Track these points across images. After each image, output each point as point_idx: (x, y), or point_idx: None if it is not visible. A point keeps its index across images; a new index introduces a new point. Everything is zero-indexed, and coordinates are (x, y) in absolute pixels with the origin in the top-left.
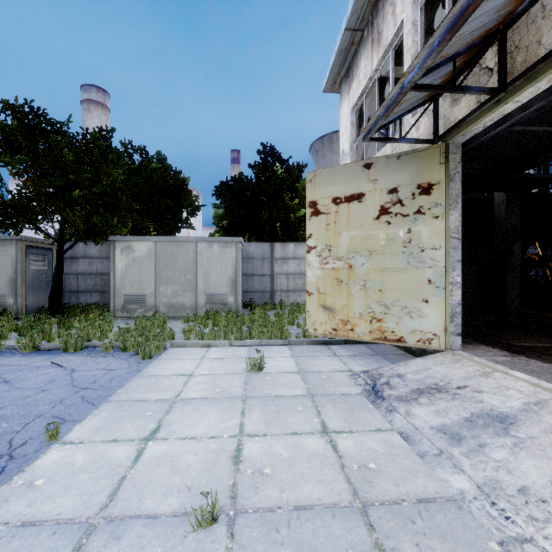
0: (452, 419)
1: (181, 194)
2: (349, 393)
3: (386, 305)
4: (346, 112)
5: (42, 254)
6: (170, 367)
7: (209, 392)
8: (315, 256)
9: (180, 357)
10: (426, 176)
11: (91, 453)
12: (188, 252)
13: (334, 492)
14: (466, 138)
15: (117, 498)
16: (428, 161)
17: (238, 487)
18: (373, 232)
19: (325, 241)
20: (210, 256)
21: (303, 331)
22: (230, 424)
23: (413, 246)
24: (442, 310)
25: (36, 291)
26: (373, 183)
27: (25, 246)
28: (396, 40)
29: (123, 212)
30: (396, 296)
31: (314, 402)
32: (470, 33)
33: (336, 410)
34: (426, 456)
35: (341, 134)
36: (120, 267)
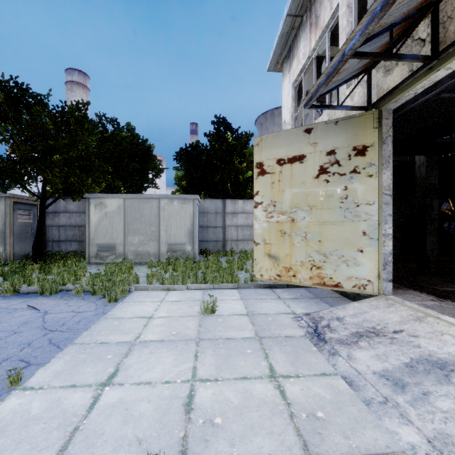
0: (393, 364)
1: (147, 158)
2: (294, 336)
3: (325, 254)
4: (287, 87)
5: (28, 209)
6: (132, 310)
7: (166, 335)
8: (261, 211)
9: (142, 300)
10: (361, 139)
11: (49, 400)
12: (152, 207)
13: (284, 447)
14: (397, 105)
15: (66, 454)
16: (363, 126)
17: (189, 440)
18: (313, 189)
19: (270, 198)
20: (170, 211)
21: (250, 276)
22: (184, 368)
23: (349, 201)
24: (375, 258)
25: (23, 241)
26: (313, 146)
27: (13, 202)
28: (332, 22)
29: (96, 173)
30: (334, 246)
31: (262, 344)
32: (408, 2)
33: (283, 352)
34: (372, 404)
35: (283, 106)
36: (94, 220)
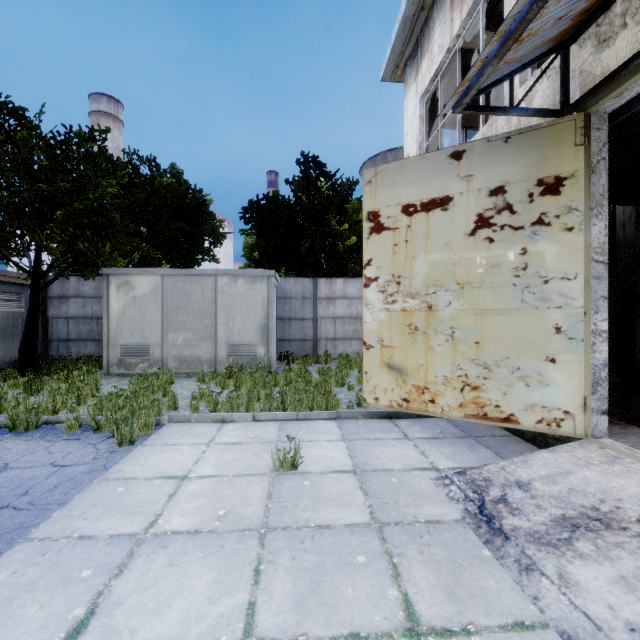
0: None
1: (200, 217)
2: (442, 520)
3: (487, 366)
4: (412, 104)
5: (17, 292)
6: (156, 461)
7: (205, 518)
8: (376, 292)
9: (177, 441)
10: (552, 166)
11: None
12: (205, 289)
13: None
14: (619, 102)
15: None
16: (555, 143)
17: None
18: (466, 255)
19: (391, 270)
20: (233, 295)
21: (357, 397)
22: (229, 607)
23: (530, 274)
24: (578, 374)
25: (8, 341)
26: (465, 180)
27: None
28: None
29: (119, 236)
30: (502, 351)
31: (384, 542)
32: None
33: (427, 563)
34: None
35: (406, 134)
36: (116, 309)
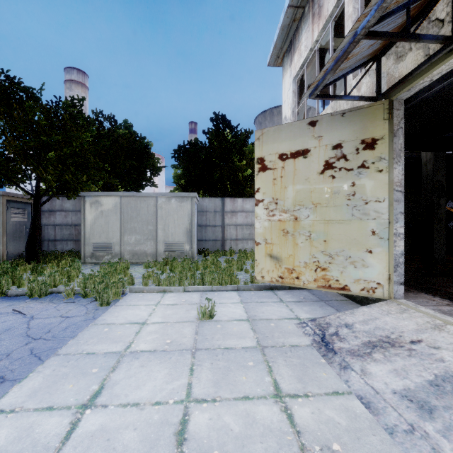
0: (415, 382)
1: (145, 156)
2: (299, 345)
3: (331, 255)
4: (288, 82)
5: (22, 208)
6: (125, 314)
7: (159, 344)
8: (262, 209)
9: (136, 303)
10: (370, 131)
11: (19, 427)
12: (149, 206)
13: None
14: (410, 94)
15: None
16: (372, 117)
17: None
18: (318, 186)
19: (272, 195)
20: (168, 209)
21: (250, 277)
22: (177, 385)
23: (357, 198)
24: (385, 260)
25: (17, 240)
26: (317, 139)
27: (6, 200)
28: (336, 11)
29: (92, 171)
30: (340, 246)
31: (264, 355)
32: None
33: (288, 365)
34: (396, 433)
35: (284, 102)
36: (89, 219)
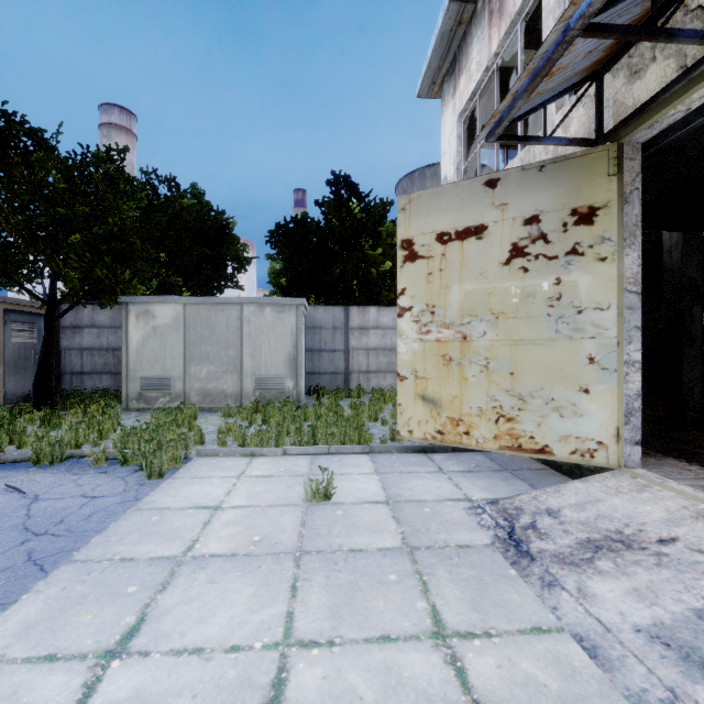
0: (671, 611)
1: (224, 241)
2: (472, 545)
3: (521, 397)
4: (450, 123)
5: (29, 322)
6: (187, 493)
7: (241, 543)
8: (410, 322)
9: (207, 474)
10: (586, 195)
11: None
12: (230, 318)
13: None
14: (651, 133)
15: None
16: (588, 172)
17: None
18: (501, 284)
19: (426, 300)
20: (260, 324)
21: (391, 432)
22: (269, 616)
23: (564, 305)
24: (611, 404)
25: (20, 373)
26: (499, 209)
27: (3, 310)
28: (528, 4)
29: (139, 263)
30: (537, 382)
31: (415, 563)
32: None
33: (455, 581)
34: None
35: (443, 154)
36: (135, 340)
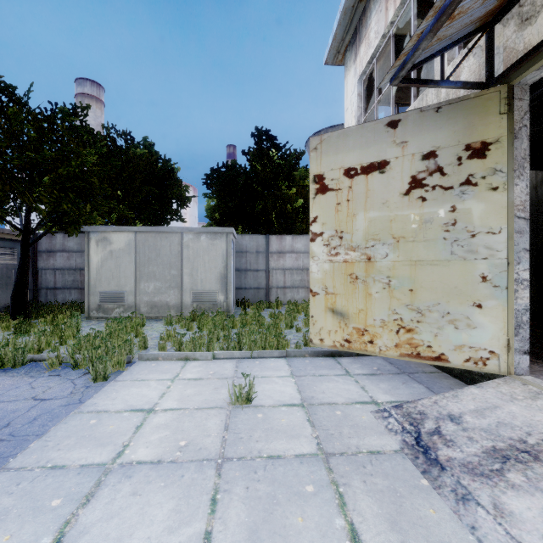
0: None
1: (169, 183)
2: (383, 451)
3: (420, 310)
4: (351, 84)
5: (10, 247)
6: (126, 395)
7: (167, 448)
8: (321, 245)
9: (146, 377)
10: (479, 132)
11: None
12: (172, 244)
13: None
14: (540, 75)
15: None
16: (481, 112)
17: None
18: (401, 212)
19: (335, 226)
20: (197, 249)
21: (304, 338)
22: (187, 537)
23: (459, 229)
24: (503, 318)
25: (3, 289)
26: (400, 146)
27: None
28: None
29: (97, 198)
30: (434, 298)
31: (331, 472)
32: None
33: (370, 493)
34: None
35: (346, 110)
36: (95, 261)
